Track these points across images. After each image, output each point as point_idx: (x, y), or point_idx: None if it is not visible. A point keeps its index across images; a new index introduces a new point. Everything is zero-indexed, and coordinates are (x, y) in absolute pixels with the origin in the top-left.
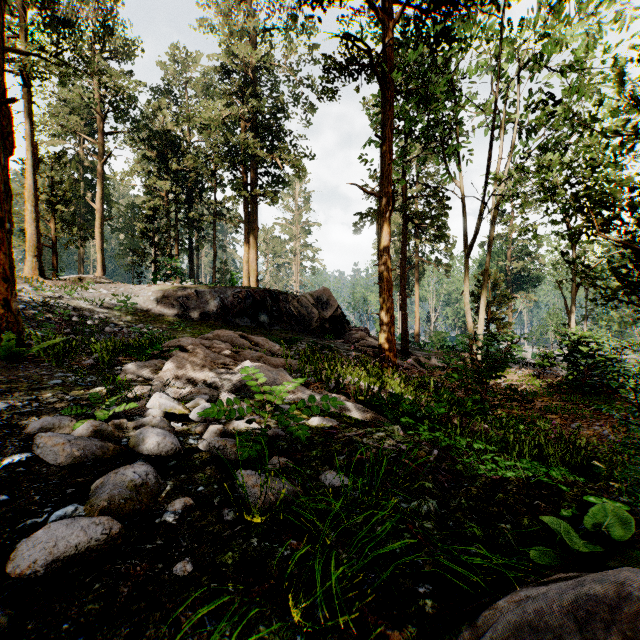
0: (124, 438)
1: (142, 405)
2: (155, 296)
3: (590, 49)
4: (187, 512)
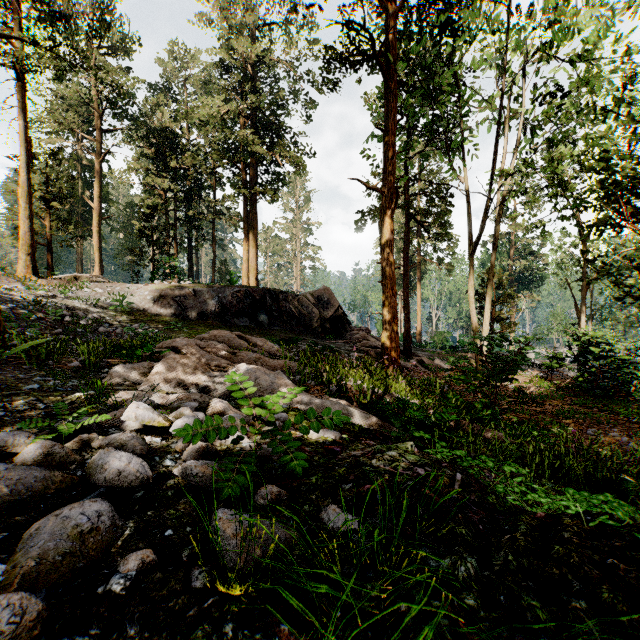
0: (90, 458)
1: (121, 415)
2: (152, 295)
3: (604, 35)
4: (143, 574)
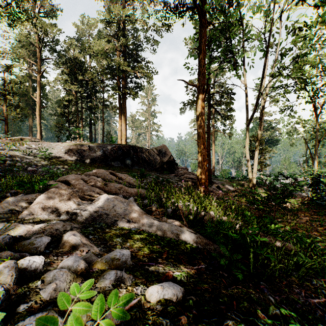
0: None
1: None
2: (64, 149)
3: None
4: None
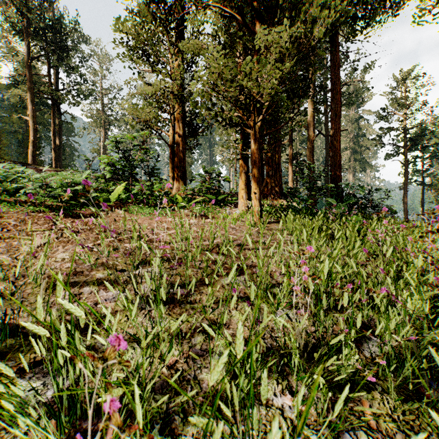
0: None
1: None
2: None
3: None
4: None
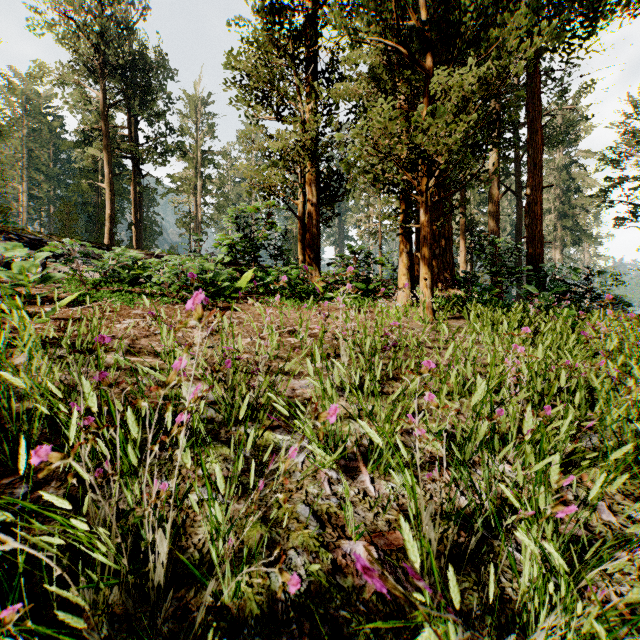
0: None
1: None
2: None
3: None
4: None
